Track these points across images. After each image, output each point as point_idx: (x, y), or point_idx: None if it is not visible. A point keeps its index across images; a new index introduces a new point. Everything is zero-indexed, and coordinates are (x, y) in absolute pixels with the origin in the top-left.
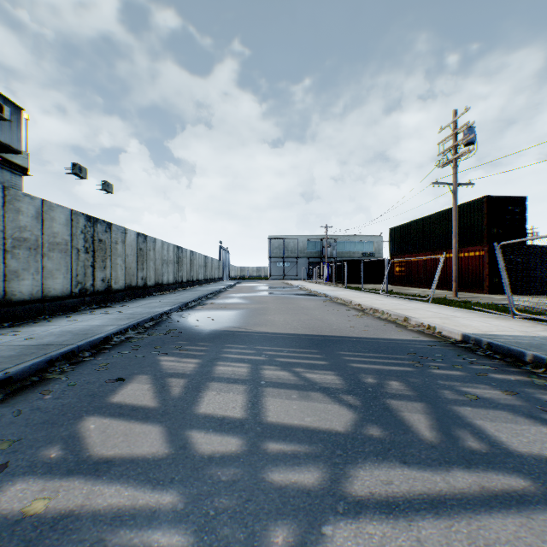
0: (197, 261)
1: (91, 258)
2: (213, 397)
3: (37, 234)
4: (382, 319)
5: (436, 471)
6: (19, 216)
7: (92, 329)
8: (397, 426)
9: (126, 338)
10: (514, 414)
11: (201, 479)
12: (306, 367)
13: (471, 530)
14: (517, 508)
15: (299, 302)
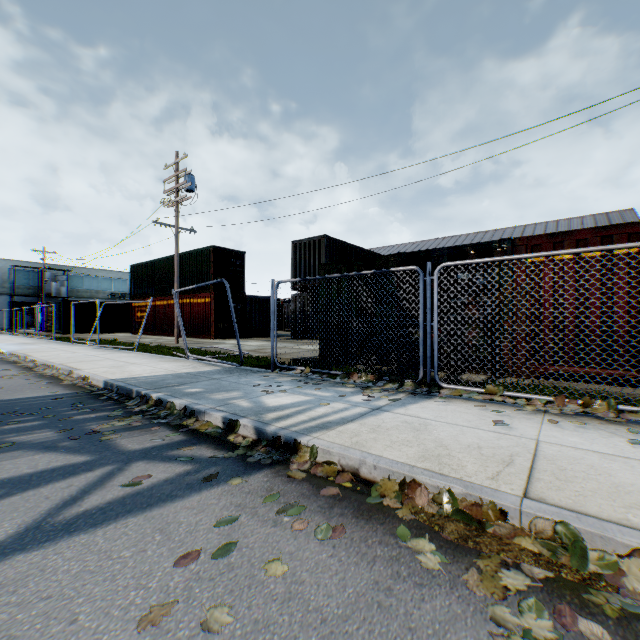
0: None
1: None
2: None
3: None
4: (45, 376)
5: None
6: None
7: None
8: None
9: None
10: (30, 451)
11: None
12: None
13: None
14: None
15: None
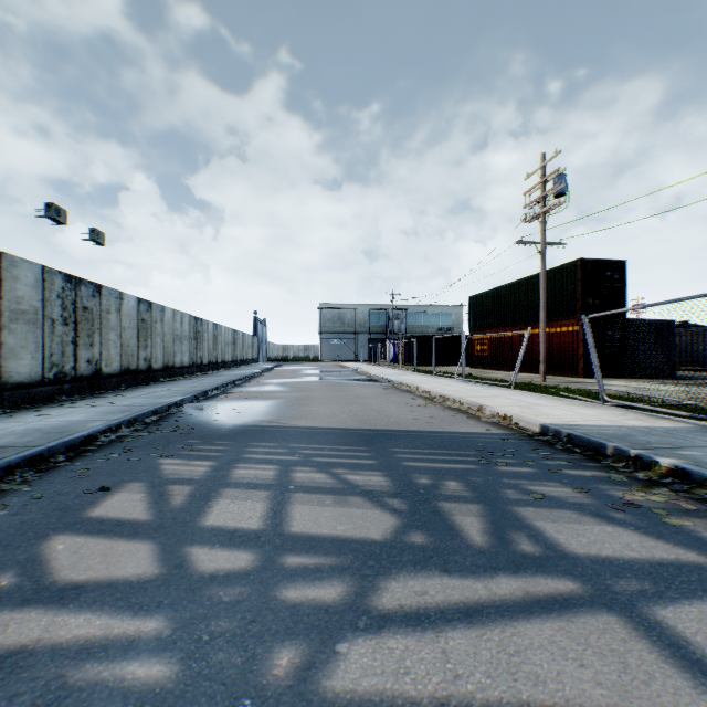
0: (222, 337)
1: (73, 332)
2: (225, 507)
3: None
4: (452, 409)
5: (479, 578)
6: None
7: (71, 426)
8: (445, 531)
9: (119, 436)
10: (580, 514)
11: (197, 601)
12: (349, 467)
13: (504, 637)
14: (559, 612)
15: (353, 390)
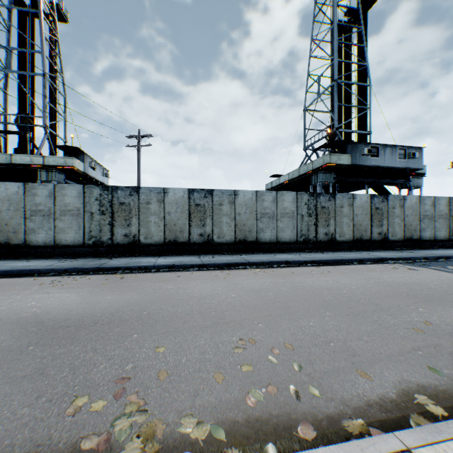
0: None
1: None
2: None
3: (430, 212)
4: None
5: None
6: (423, 206)
7: None
8: None
9: None
10: None
11: None
12: None
13: None
14: None
15: None
